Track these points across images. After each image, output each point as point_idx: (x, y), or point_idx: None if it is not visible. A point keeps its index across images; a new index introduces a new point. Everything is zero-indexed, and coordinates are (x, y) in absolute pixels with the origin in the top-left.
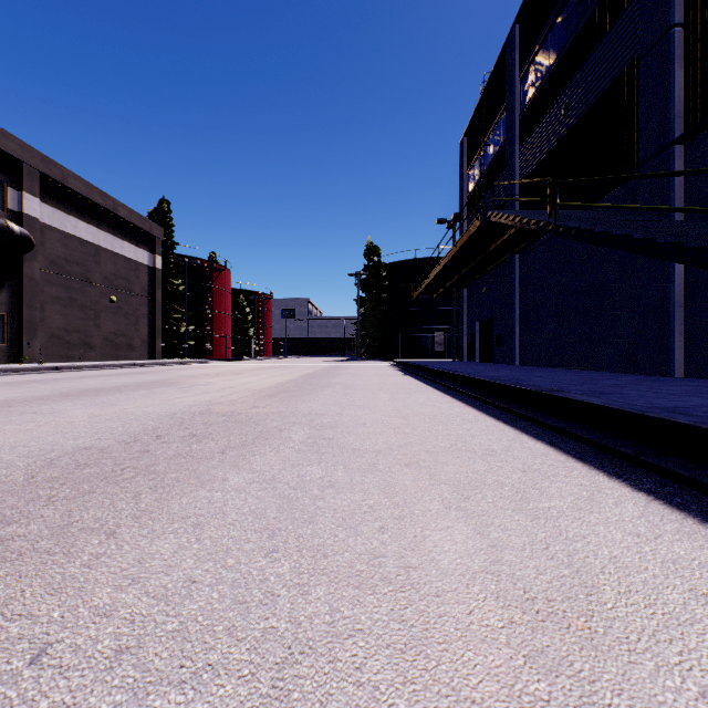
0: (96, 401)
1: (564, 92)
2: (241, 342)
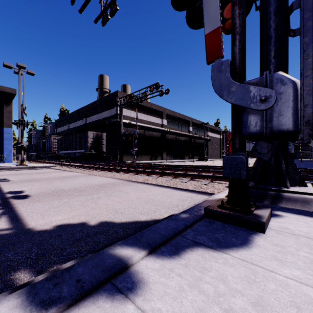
0: None
1: None
2: None
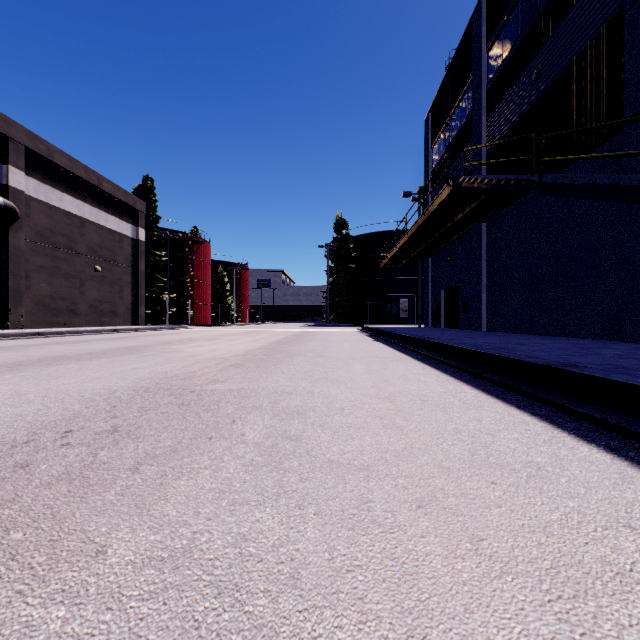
0: (42, 372)
1: (536, 57)
2: (220, 309)
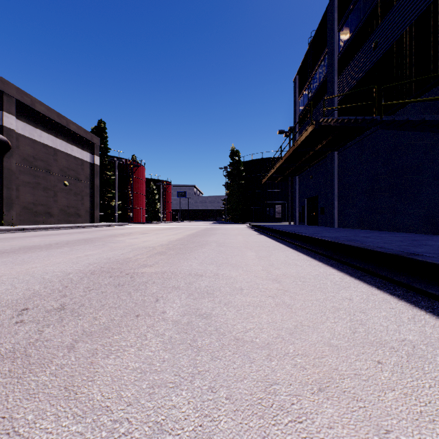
0: (18, 258)
1: (374, 33)
2: (151, 212)
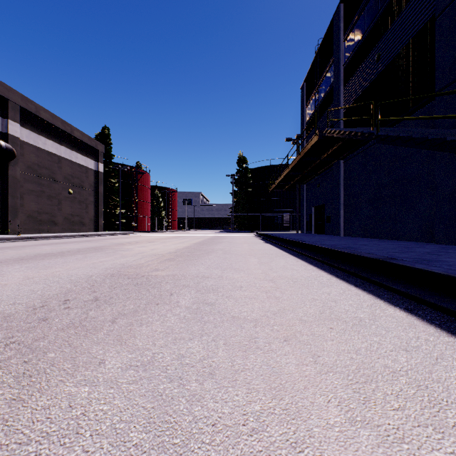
0: (39, 264)
1: (377, 46)
2: (156, 220)
